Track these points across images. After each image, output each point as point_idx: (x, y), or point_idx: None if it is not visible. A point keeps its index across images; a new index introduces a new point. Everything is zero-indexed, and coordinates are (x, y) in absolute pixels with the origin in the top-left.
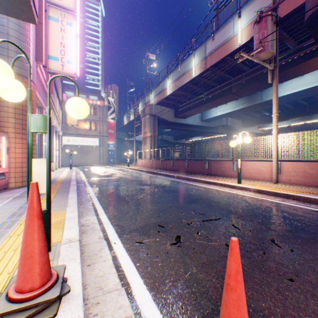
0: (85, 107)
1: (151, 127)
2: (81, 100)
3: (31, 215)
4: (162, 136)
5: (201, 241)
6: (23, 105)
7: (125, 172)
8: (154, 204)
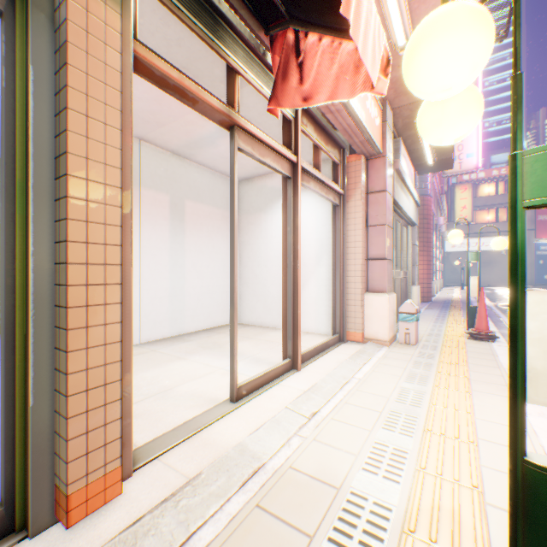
0: (503, 243)
1: None
2: (500, 239)
3: (480, 300)
4: None
5: None
6: (422, 223)
7: None
8: None
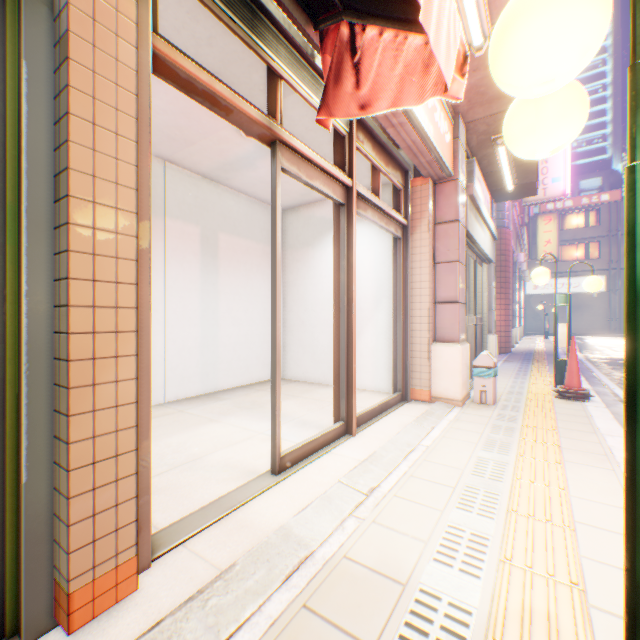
0: (599, 283)
1: None
2: (595, 279)
3: (570, 352)
4: None
5: None
6: (499, 261)
7: None
8: None
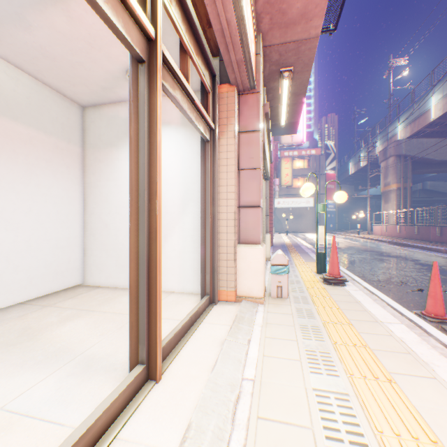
0: (345, 197)
1: (398, 175)
2: (343, 193)
3: (333, 248)
4: (423, 183)
5: (445, 294)
6: None
7: (354, 241)
8: (398, 271)
